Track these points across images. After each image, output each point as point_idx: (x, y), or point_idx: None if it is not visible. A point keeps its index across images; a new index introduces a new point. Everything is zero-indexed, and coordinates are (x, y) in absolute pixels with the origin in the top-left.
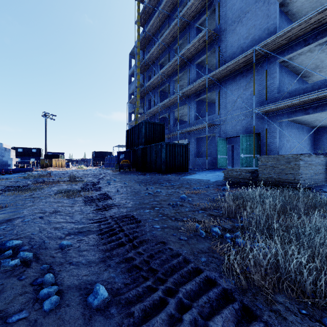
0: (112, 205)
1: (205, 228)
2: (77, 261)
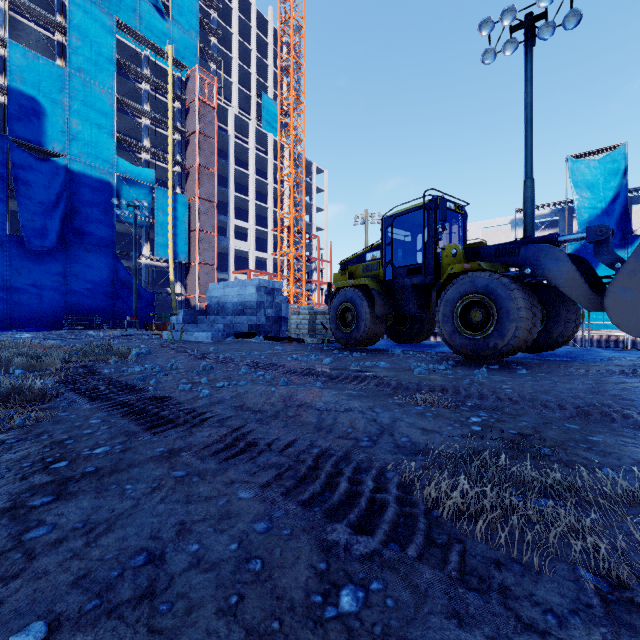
0: (220, 446)
1: (2, 428)
2: (183, 394)
